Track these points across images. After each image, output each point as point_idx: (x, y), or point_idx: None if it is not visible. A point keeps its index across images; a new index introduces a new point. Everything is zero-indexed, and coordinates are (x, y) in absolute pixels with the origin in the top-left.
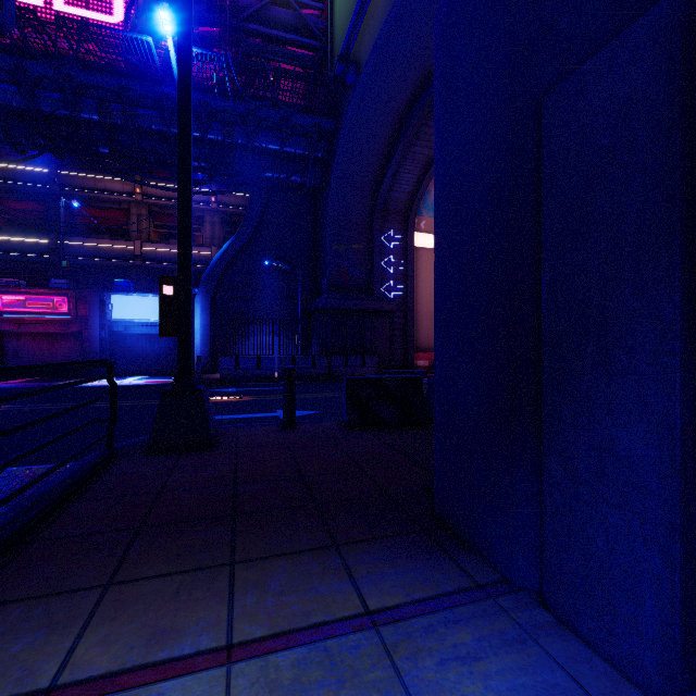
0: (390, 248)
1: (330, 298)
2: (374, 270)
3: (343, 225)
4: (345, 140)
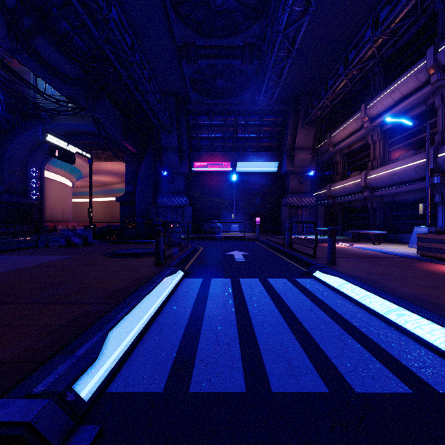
0: (34, 176)
1: (9, 197)
2: (28, 185)
3: (12, 161)
4: (30, 132)
